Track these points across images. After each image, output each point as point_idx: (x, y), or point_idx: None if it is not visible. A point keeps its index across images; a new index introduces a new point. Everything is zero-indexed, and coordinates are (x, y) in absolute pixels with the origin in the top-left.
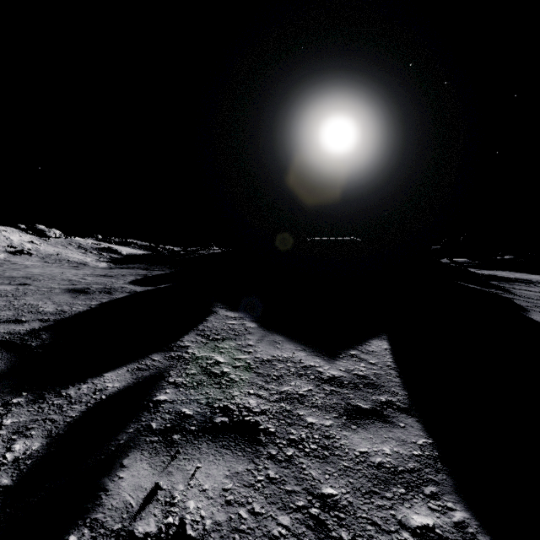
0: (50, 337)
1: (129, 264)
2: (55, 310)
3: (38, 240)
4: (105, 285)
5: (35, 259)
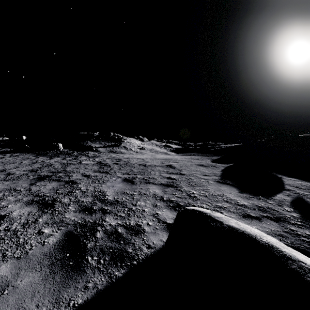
0: (231, 181)
1: (184, 153)
2: (211, 172)
3: (142, 142)
4: (206, 163)
5: (148, 151)
